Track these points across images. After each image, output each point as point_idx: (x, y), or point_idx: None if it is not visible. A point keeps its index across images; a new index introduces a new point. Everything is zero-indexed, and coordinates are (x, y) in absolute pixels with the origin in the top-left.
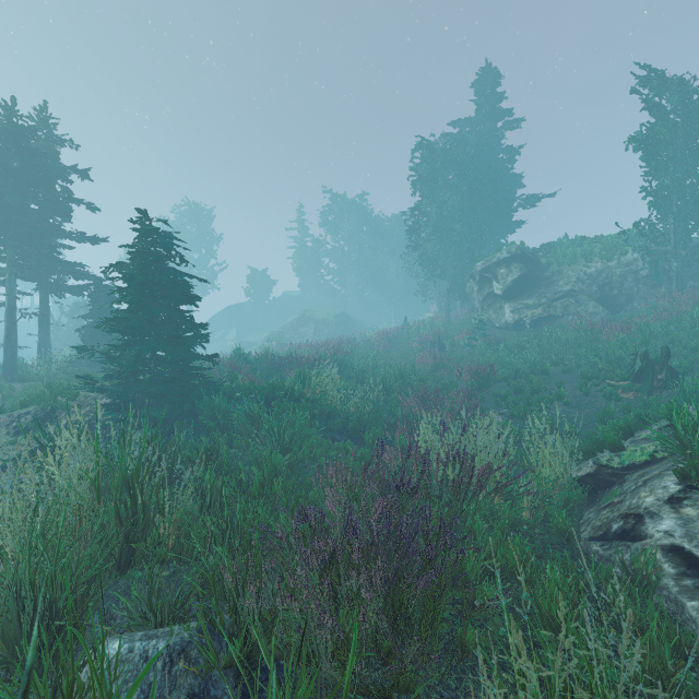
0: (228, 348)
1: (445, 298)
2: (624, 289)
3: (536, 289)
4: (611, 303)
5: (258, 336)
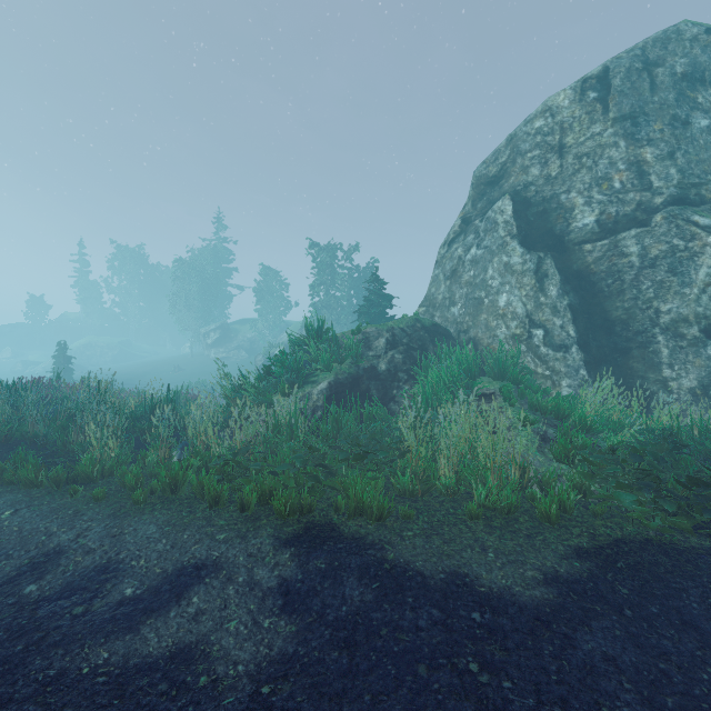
0: (5, 366)
1: (190, 341)
2: (259, 345)
3: (226, 343)
4: (254, 350)
5: (39, 355)
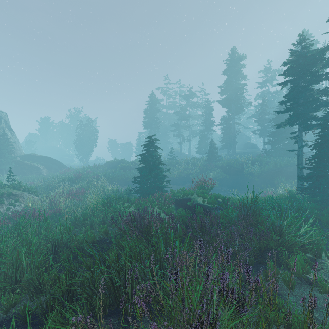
0: None
1: None
2: None
3: None
4: None
5: None
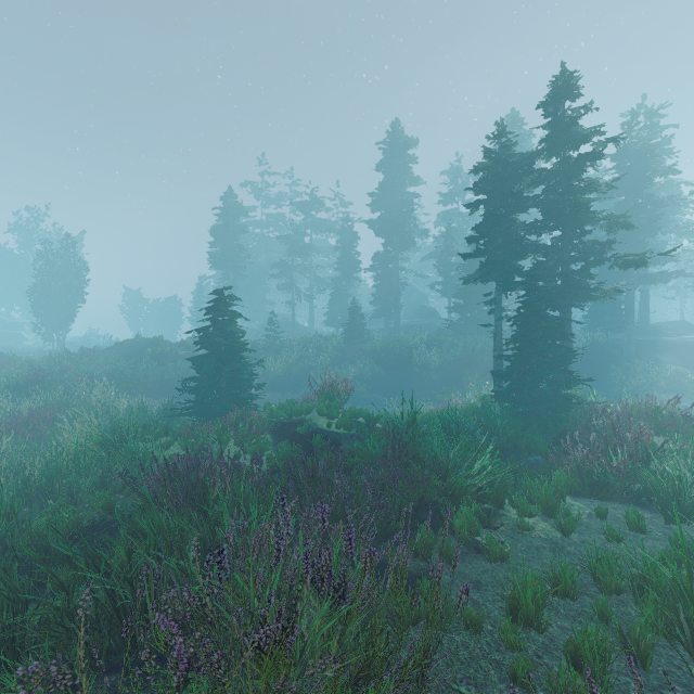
0: None
1: None
2: None
3: None
4: None
5: None
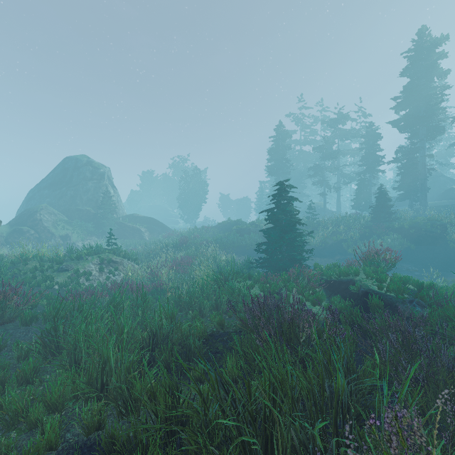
0: None
1: None
2: None
3: None
4: None
5: None
